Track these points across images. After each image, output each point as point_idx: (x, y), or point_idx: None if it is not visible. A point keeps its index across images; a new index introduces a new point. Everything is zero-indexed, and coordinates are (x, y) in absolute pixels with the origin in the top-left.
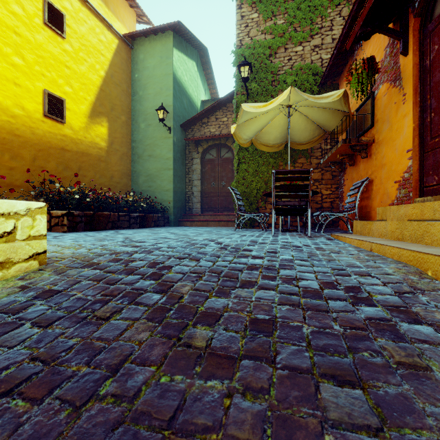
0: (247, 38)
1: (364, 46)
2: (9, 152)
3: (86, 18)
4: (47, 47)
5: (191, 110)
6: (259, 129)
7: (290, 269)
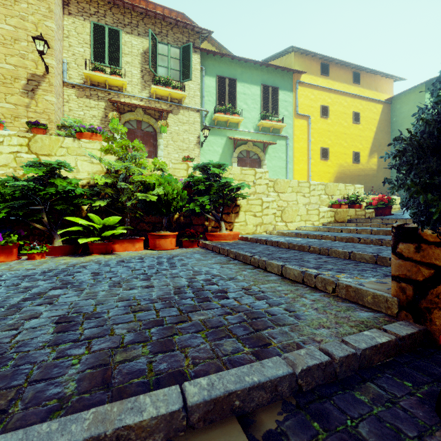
0: None
1: None
2: (343, 181)
3: (367, 106)
4: (353, 132)
5: None
6: None
7: None
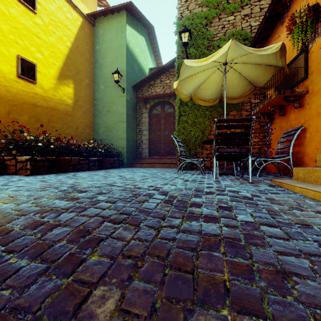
0: (187, 11)
1: (295, 6)
2: None
3: None
4: (21, 19)
5: (141, 75)
6: (198, 86)
7: (263, 247)
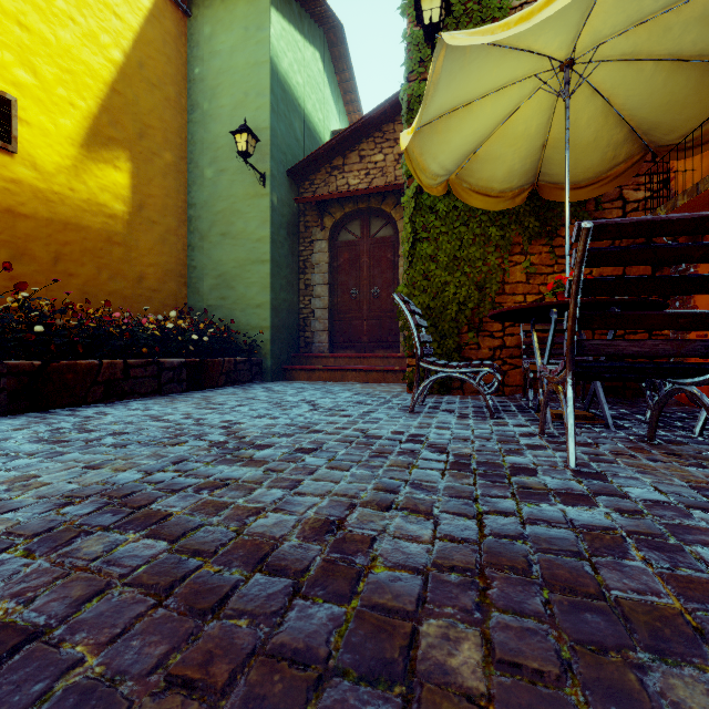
0: None
1: None
2: None
3: None
4: None
5: (311, 145)
6: (471, 147)
7: None
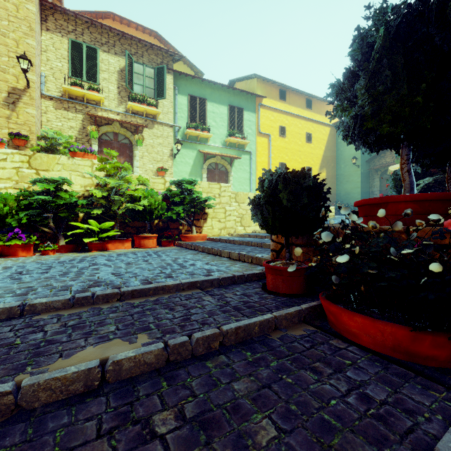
0: None
1: None
2: None
3: (318, 128)
4: (306, 150)
5: None
6: None
7: None
